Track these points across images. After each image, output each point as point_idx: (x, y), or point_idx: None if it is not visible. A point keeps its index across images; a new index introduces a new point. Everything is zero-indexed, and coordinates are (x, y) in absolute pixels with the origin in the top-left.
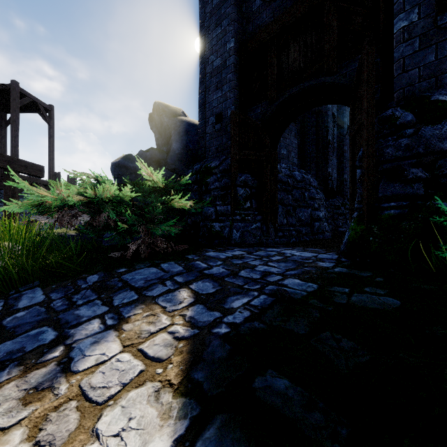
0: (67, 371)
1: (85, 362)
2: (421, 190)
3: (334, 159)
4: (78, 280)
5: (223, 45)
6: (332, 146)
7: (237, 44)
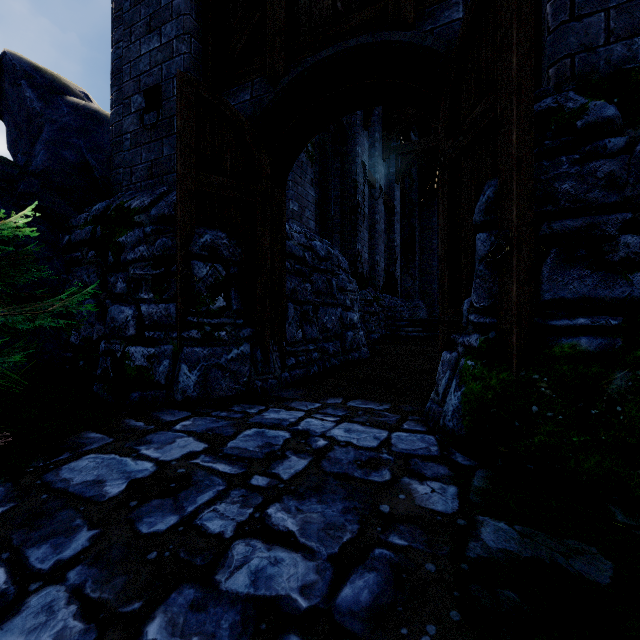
0: None
1: None
2: None
3: (364, 231)
4: None
5: None
6: (362, 211)
7: None
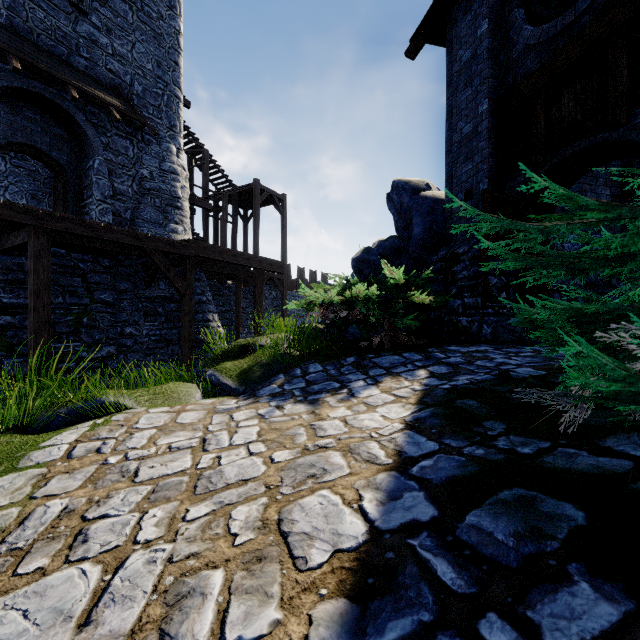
0: (353, 396)
1: (362, 395)
2: None
3: None
4: (341, 360)
5: (474, 108)
6: None
7: (492, 103)
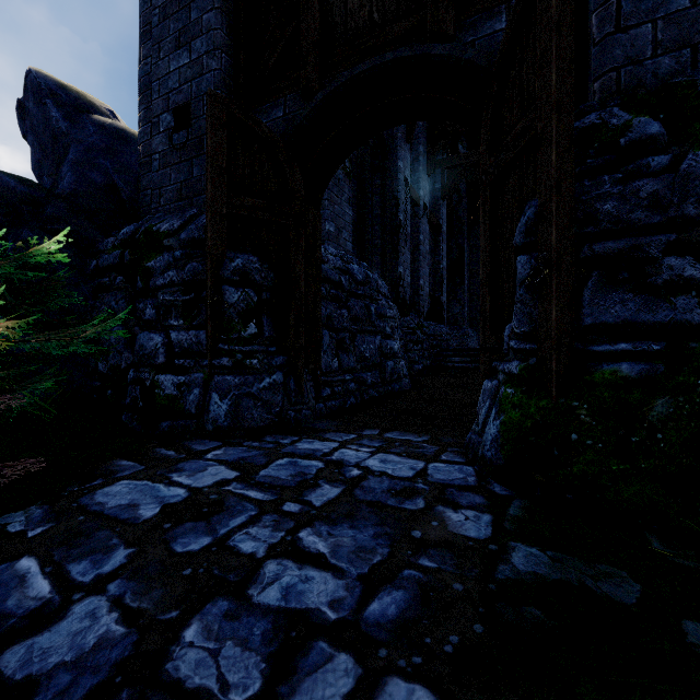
0: None
1: None
2: (696, 313)
3: (407, 253)
4: None
5: None
6: (405, 231)
7: None
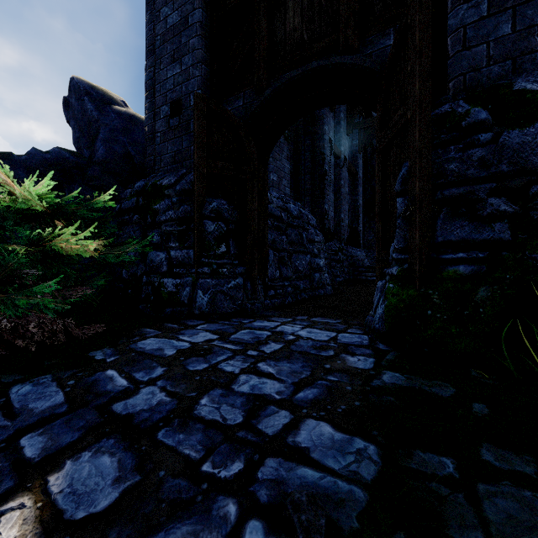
0: None
1: None
2: (507, 233)
3: (331, 194)
4: None
5: None
6: (329, 178)
7: None
